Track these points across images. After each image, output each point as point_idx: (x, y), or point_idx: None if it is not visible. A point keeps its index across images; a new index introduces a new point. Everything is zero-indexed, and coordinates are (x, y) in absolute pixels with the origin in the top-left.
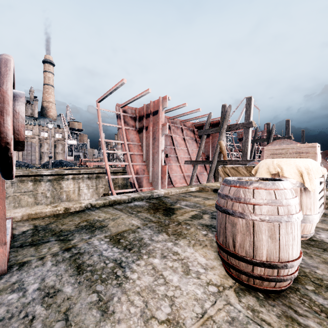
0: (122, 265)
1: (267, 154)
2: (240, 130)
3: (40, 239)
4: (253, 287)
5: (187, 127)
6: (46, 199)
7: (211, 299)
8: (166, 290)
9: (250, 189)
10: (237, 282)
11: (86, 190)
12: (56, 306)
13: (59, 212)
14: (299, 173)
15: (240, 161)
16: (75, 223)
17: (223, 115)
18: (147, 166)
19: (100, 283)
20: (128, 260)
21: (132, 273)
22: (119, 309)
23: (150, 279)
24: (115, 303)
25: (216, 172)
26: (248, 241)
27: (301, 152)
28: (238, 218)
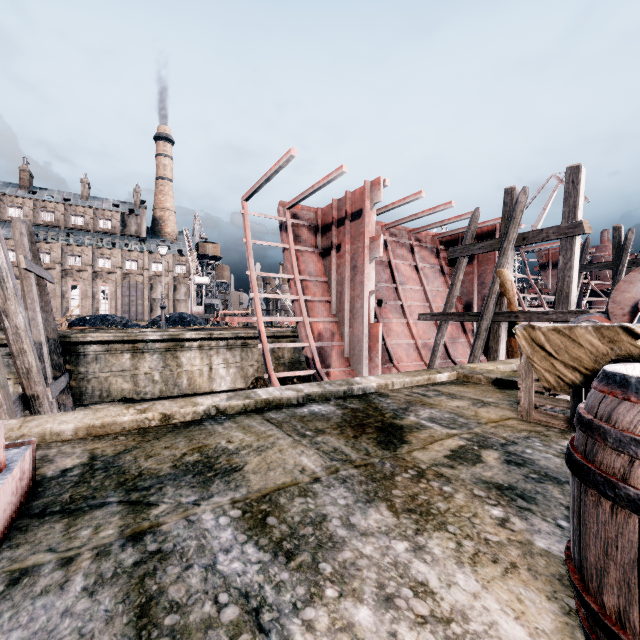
0: (261, 619)
1: None
2: (543, 245)
3: (89, 495)
4: None
5: (423, 244)
6: (153, 385)
7: None
8: None
9: None
10: None
11: (223, 371)
12: None
13: (151, 423)
14: None
15: (552, 313)
16: (175, 454)
17: (508, 211)
18: (339, 325)
19: None
20: (281, 600)
21: None
22: None
23: None
24: None
25: (491, 338)
26: None
27: None
28: None
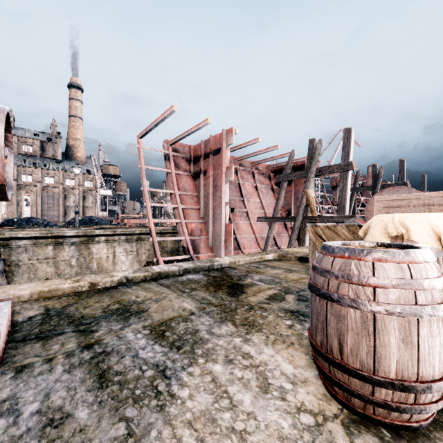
0: (166, 373)
1: (379, 207)
2: (333, 175)
3: (52, 329)
4: (373, 419)
5: (260, 171)
6: (70, 269)
7: (305, 438)
8: (233, 420)
9: (368, 262)
10: (345, 408)
11: (123, 257)
12: None
13: (82, 289)
14: (435, 236)
15: (335, 217)
16: (103, 305)
17: (311, 153)
18: (205, 225)
19: (132, 403)
20: (175, 366)
21: (181, 388)
22: None
23: (208, 399)
24: (152, 440)
25: (301, 233)
26: (365, 345)
27: (431, 204)
28: (348, 307)
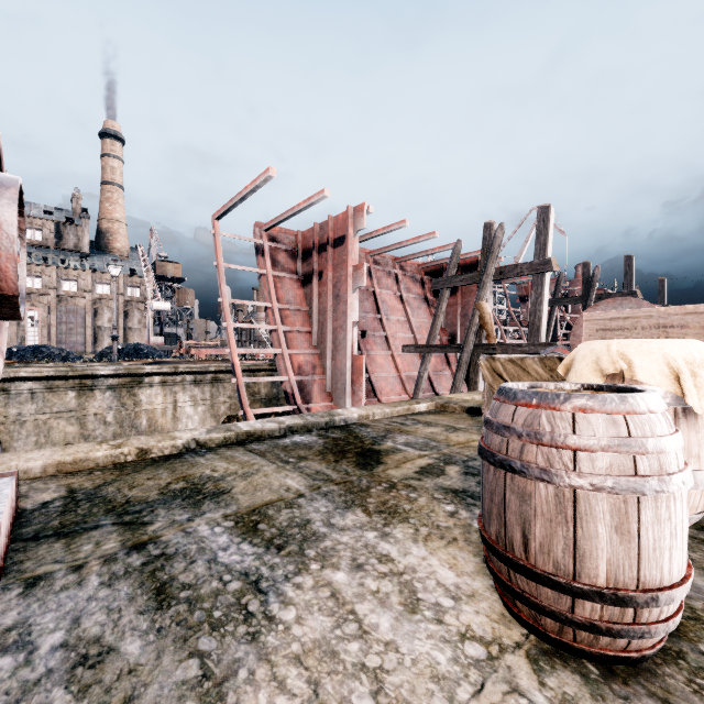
0: (260, 586)
1: (590, 330)
2: (523, 278)
3: (80, 520)
4: (573, 649)
5: (408, 273)
6: (105, 428)
7: (472, 678)
8: (363, 653)
9: (566, 413)
10: (533, 633)
11: (190, 409)
12: (101, 690)
13: (127, 458)
14: (671, 374)
15: (525, 345)
16: (160, 483)
17: (487, 245)
18: (321, 358)
19: (209, 631)
20: (275, 574)
21: (284, 607)
22: (249, 701)
23: (325, 623)
24: (240, 684)
25: (472, 370)
26: (561, 537)
27: (668, 325)
28: (537, 481)
